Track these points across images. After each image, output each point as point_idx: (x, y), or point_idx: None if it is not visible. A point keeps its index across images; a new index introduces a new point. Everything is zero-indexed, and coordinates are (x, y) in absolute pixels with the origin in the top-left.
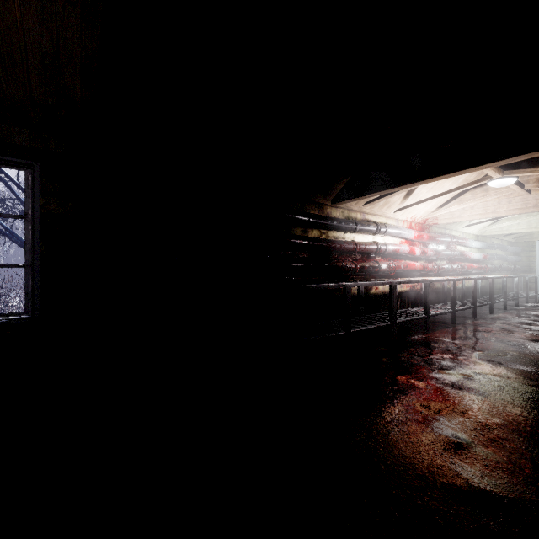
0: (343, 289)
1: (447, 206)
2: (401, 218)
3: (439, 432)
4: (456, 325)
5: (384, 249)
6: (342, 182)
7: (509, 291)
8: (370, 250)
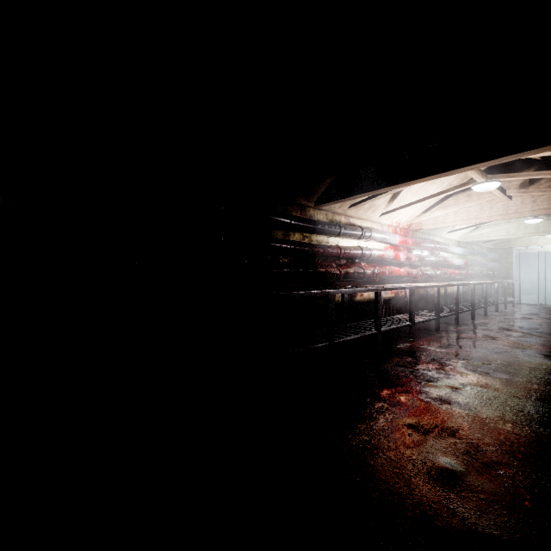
0: (326, 296)
1: (431, 211)
2: (386, 223)
3: (429, 458)
4: (441, 332)
5: (369, 254)
6: (325, 182)
7: (488, 297)
8: (355, 255)
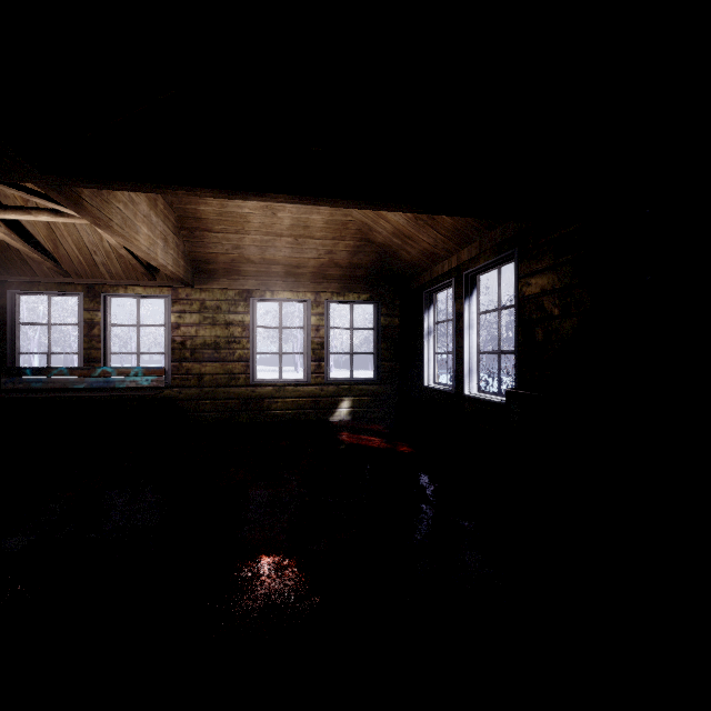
0: None
1: None
2: None
3: None
4: None
5: None
6: None
7: None
8: None
